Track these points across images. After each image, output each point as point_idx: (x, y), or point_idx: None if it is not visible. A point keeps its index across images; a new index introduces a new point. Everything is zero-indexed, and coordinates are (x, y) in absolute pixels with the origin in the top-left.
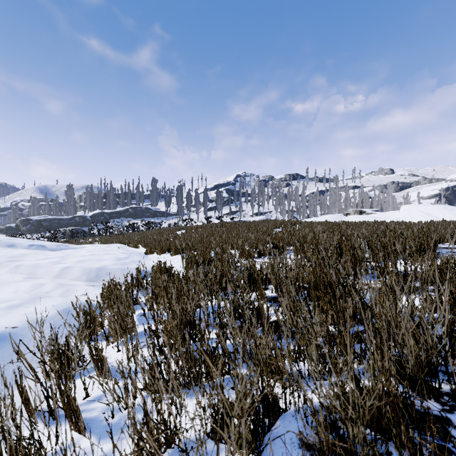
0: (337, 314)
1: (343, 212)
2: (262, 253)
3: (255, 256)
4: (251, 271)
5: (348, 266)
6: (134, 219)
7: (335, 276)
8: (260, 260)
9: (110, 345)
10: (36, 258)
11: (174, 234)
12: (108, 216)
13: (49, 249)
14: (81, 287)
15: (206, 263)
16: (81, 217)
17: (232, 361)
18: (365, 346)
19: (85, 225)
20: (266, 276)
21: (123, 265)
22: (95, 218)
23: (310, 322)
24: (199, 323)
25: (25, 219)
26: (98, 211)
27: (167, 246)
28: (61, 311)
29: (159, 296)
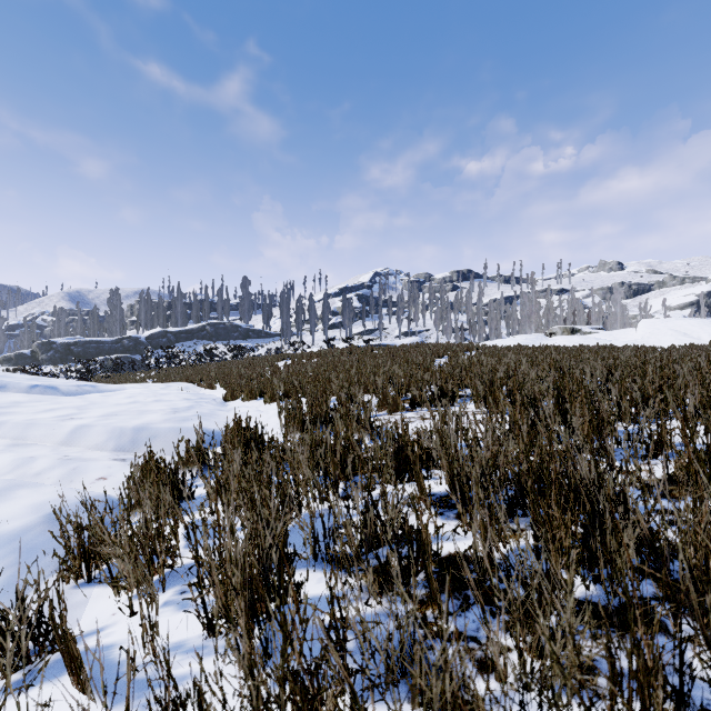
0: (628, 595)
1: (543, 331)
2: (418, 401)
3: (405, 406)
4: (401, 441)
5: (583, 433)
6: (214, 342)
7: (587, 473)
8: (414, 414)
9: (123, 595)
10: (35, 409)
11: (273, 367)
12: (174, 337)
13: (64, 392)
14: (100, 464)
15: (318, 425)
16: (132, 339)
17: (359, 710)
18: (692, 668)
19: (137, 351)
20: (428, 451)
21: (180, 422)
22: (154, 340)
23: (549, 601)
24: (293, 570)
25: (45, 341)
26: (158, 330)
27: (260, 387)
28: (46, 517)
29: (229, 488)
